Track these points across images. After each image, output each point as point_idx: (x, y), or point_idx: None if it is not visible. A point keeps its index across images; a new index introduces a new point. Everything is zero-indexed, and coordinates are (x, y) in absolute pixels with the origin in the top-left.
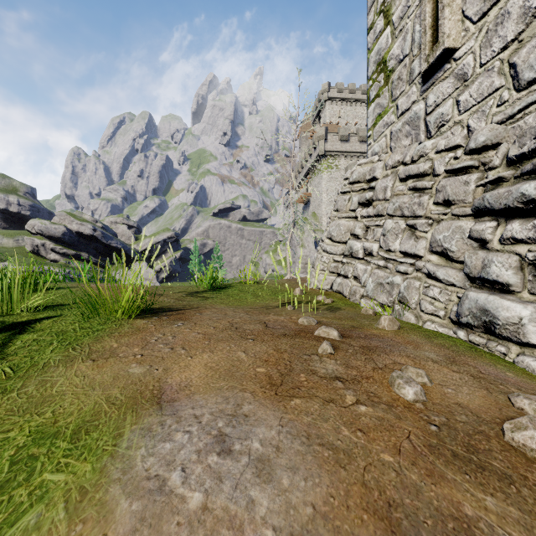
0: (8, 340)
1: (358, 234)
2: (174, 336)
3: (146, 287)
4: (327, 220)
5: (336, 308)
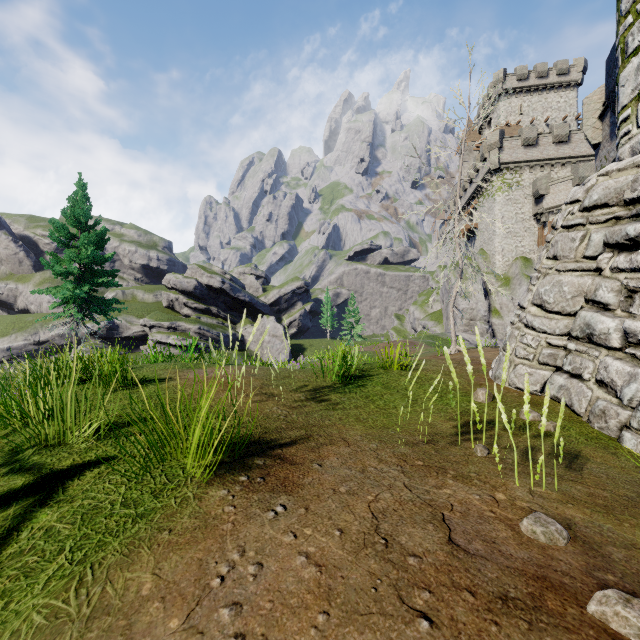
0: (19, 521)
1: (605, 301)
2: (260, 564)
3: (256, 378)
4: (502, 259)
5: (573, 452)
